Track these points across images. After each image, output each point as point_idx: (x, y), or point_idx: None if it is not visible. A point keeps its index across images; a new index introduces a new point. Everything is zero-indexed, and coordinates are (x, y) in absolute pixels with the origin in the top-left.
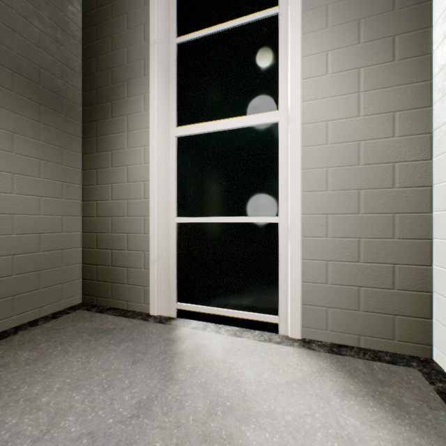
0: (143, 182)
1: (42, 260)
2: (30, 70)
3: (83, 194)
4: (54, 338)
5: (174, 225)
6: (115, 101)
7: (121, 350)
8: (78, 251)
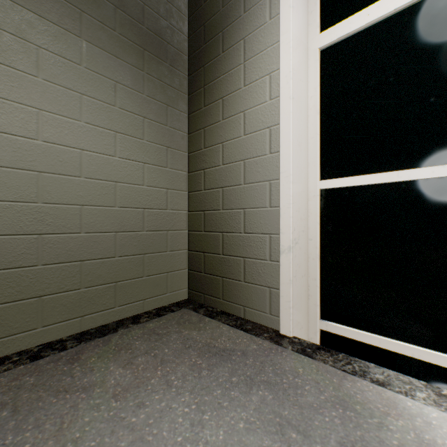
0: (267, 128)
1: (146, 241)
2: (133, 7)
3: (189, 164)
4: (153, 349)
5: (316, 193)
6: (227, 28)
7: (254, 407)
8: (183, 234)
